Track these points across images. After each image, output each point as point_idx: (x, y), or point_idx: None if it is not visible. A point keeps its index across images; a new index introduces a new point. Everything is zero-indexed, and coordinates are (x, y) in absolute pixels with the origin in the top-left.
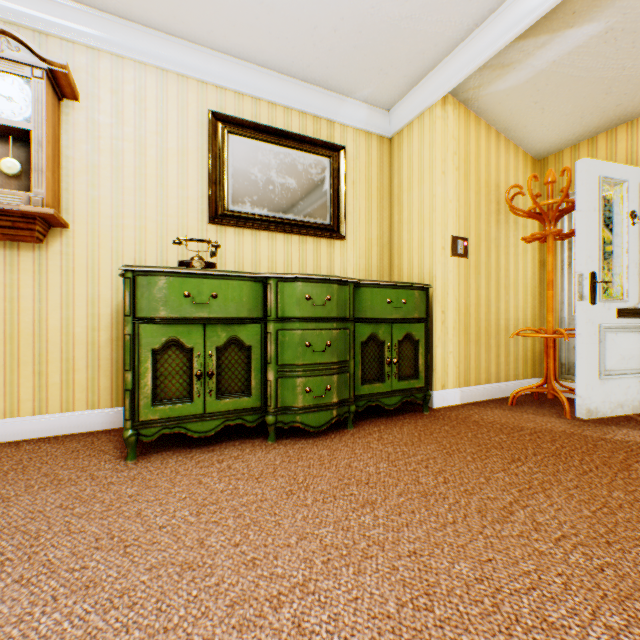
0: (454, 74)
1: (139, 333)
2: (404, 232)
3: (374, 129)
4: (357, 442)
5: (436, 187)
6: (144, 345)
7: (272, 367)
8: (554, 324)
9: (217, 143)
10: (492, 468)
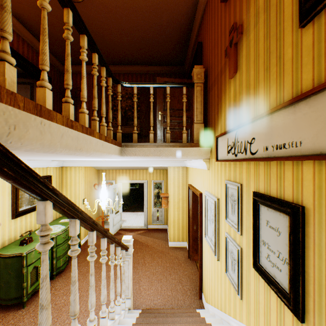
0: (87, 164)
1: (27, 270)
2: (69, 197)
3: (59, 166)
4: None
5: (80, 188)
6: (29, 272)
7: (55, 259)
8: (102, 211)
9: (16, 189)
10: None
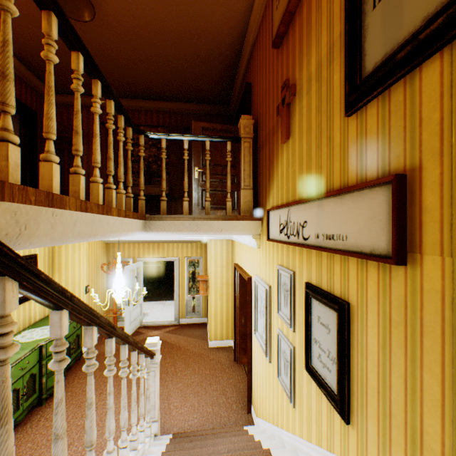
0: None
1: None
2: (63, 285)
3: None
4: (75, 383)
5: (82, 271)
6: None
7: (46, 376)
8: (113, 302)
9: None
10: (117, 367)
